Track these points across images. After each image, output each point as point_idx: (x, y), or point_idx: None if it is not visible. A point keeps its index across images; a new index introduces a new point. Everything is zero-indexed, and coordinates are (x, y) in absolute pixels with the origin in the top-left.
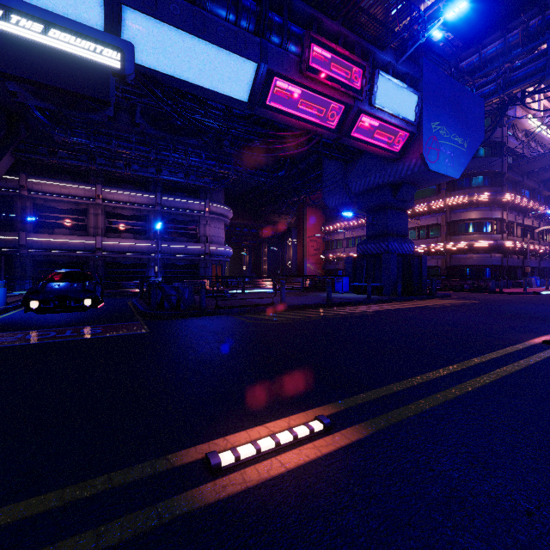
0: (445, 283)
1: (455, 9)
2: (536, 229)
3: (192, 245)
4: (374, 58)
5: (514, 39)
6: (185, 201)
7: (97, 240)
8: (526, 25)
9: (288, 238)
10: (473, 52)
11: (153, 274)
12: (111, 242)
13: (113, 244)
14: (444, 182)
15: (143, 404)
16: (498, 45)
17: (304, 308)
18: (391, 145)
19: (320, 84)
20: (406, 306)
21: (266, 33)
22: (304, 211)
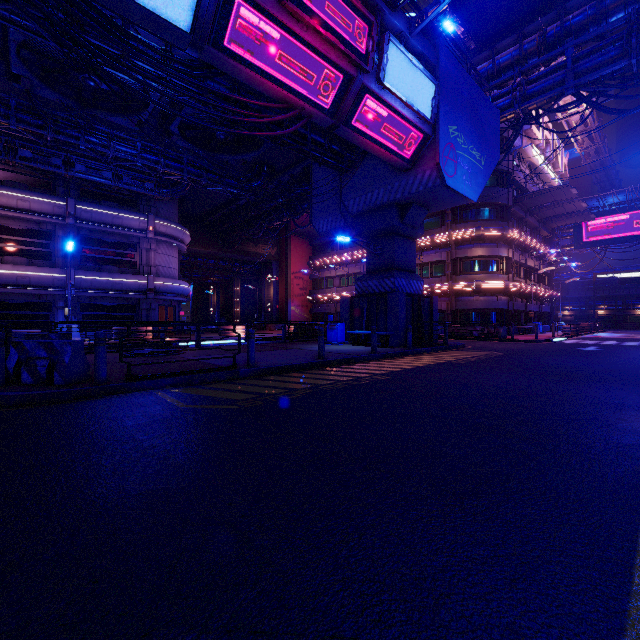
0: (452, 329)
1: None
2: (536, 270)
3: (126, 277)
4: (382, 20)
5: (530, 46)
6: (115, 214)
7: None
8: (543, 30)
9: (267, 274)
10: (486, 58)
11: (62, 319)
12: None
13: None
14: (449, 213)
15: None
16: (514, 52)
17: (285, 372)
18: (401, 148)
19: (310, 31)
20: (424, 363)
21: None
22: (288, 241)
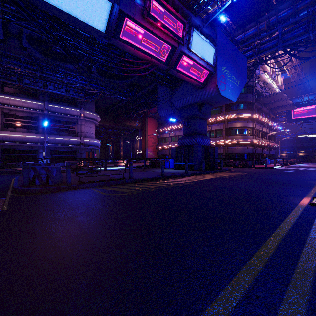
0: (225, 162)
1: None
2: (267, 133)
3: (71, 138)
4: (190, 20)
5: (262, 27)
6: (66, 108)
7: None
8: (268, 20)
9: (136, 135)
10: (241, 33)
11: (42, 157)
12: (7, 134)
13: (9, 136)
14: (224, 106)
15: None
16: (254, 30)
17: (146, 181)
18: (199, 78)
19: (157, 29)
20: (209, 177)
21: None
22: (146, 120)
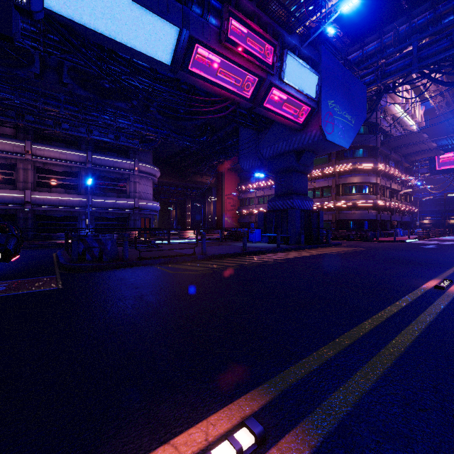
0: (335, 233)
1: (350, 4)
2: (399, 191)
3: (122, 200)
4: (283, 40)
5: (388, 41)
6: (115, 160)
7: (26, 193)
8: (397, 30)
9: (209, 196)
10: (358, 49)
11: (84, 226)
12: (41, 196)
13: (43, 198)
14: (334, 153)
15: (1, 411)
16: (376, 44)
17: (223, 257)
18: (296, 117)
19: (238, 56)
20: (309, 254)
21: (188, 2)
22: (223, 173)
